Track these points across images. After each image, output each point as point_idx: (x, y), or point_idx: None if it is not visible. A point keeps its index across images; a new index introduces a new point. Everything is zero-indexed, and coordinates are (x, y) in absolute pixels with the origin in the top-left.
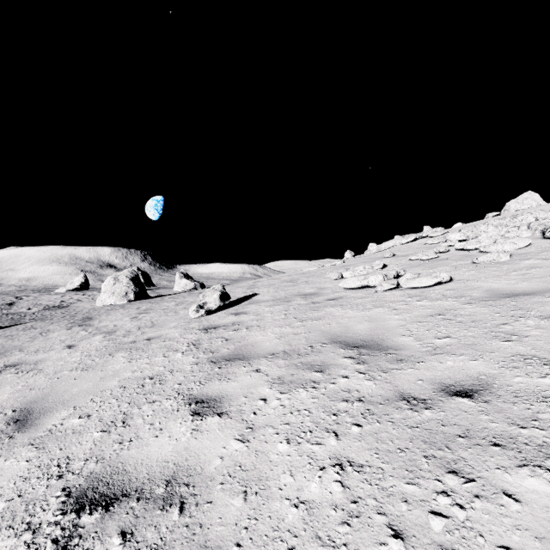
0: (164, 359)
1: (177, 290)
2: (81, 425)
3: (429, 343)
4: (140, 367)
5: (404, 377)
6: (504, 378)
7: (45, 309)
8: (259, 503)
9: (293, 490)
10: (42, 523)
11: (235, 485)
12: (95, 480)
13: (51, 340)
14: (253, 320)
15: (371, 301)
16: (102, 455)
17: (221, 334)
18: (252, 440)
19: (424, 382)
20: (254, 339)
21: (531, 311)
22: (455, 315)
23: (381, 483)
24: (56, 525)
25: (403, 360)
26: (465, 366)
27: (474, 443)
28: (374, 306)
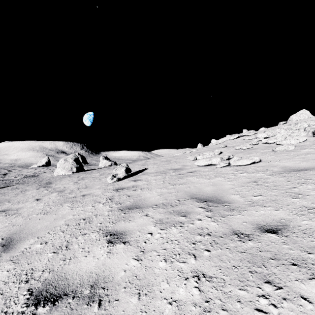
0: (92, 208)
1: (101, 166)
2: (41, 249)
3: (249, 199)
4: (78, 212)
5: (235, 220)
6: (296, 221)
7: (25, 177)
8: (148, 301)
9: (169, 292)
10: (14, 312)
11: (133, 288)
12: (48, 284)
13: (27, 196)
14: (144, 184)
15: (214, 173)
16: (53, 268)
17: (125, 193)
18: (143, 259)
19: (247, 223)
20: (145, 196)
21: (309, 180)
22: (264, 182)
23: (223, 289)
24: (22, 314)
25: (234, 209)
26: (272, 213)
27: (280, 263)
28: (215, 176)
